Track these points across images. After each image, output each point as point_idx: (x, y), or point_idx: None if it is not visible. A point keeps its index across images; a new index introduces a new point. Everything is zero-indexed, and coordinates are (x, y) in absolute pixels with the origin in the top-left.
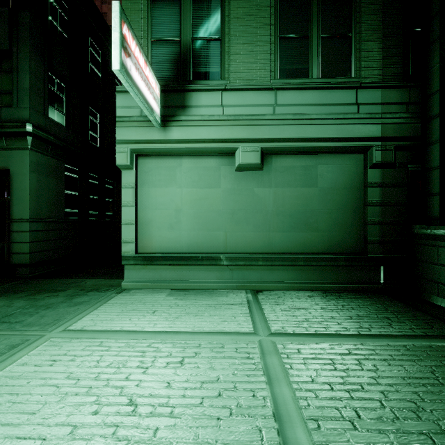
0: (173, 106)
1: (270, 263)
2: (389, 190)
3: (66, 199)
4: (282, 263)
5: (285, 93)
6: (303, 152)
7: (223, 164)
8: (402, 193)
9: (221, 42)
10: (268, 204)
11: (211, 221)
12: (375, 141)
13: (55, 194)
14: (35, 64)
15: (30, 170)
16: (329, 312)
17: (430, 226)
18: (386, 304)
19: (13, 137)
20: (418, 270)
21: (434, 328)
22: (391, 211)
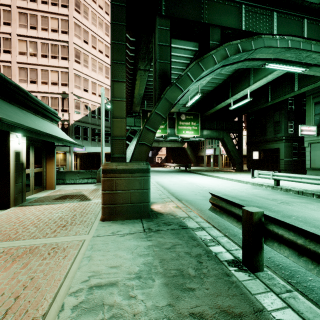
0: None
1: None
2: None
3: (293, 153)
4: None
5: None
6: None
7: None
8: None
9: None
10: None
11: None
12: None
13: (290, 152)
14: (285, 122)
15: (284, 147)
16: None
17: None
18: None
19: (280, 140)
20: None
21: None
22: None
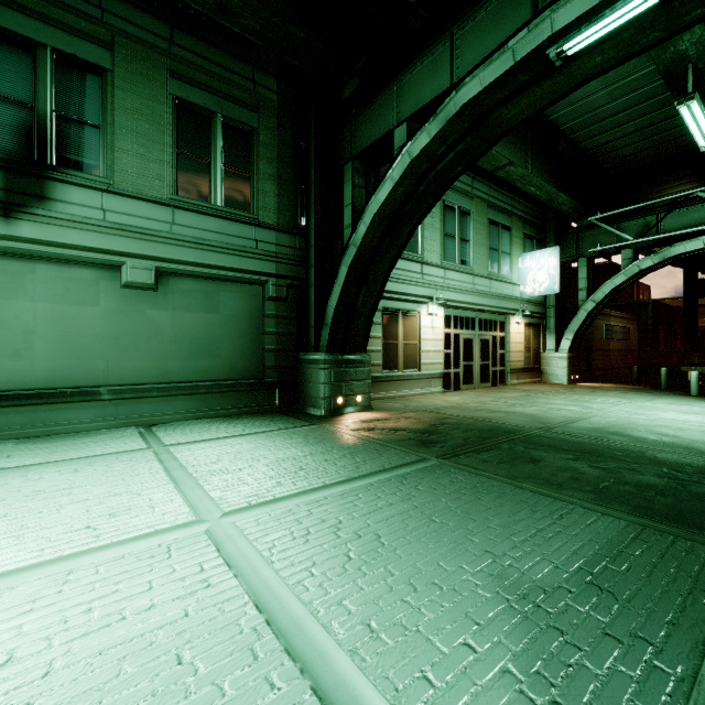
0: (23, 192)
1: (166, 394)
2: (283, 321)
3: None
4: (181, 393)
5: (184, 213)
6: (204, 278)
7: (104, 278)
8: (293, 325)
9: (101, 132)
10: (164, 328)
11: (86, 347)
12: (271, 277)
13: None
14: None
15: None
16: (223, 428)
17: (308, 352)
18: (274, 418)
19: None
20: (302, 389)
21: (295, 424)
22: (284, 340)
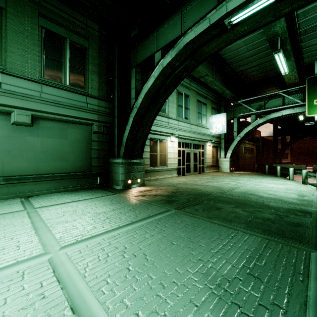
0: None
1: (38, 180)
2: (101, 143)
3: None
4: (46, 179)
5: (48, 87)
6: (59, 121)
7: (1, 119)
8: (106, 145)
9: None
10: (37, 146)
11: None
12: (95, 121)
13: None
14: None
15: None
16: (69, 197)
17: (114, 159)
18: (96, 191)
19: None
20: (111, 176)
21: (107, 194)
22: (102, 152)
